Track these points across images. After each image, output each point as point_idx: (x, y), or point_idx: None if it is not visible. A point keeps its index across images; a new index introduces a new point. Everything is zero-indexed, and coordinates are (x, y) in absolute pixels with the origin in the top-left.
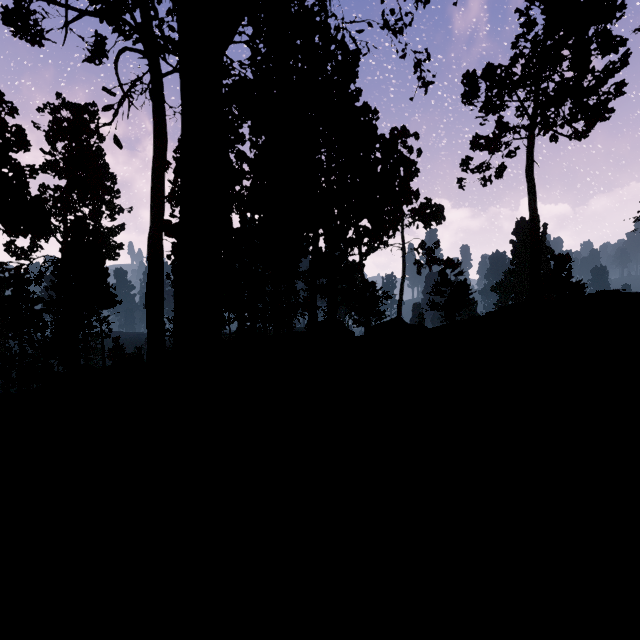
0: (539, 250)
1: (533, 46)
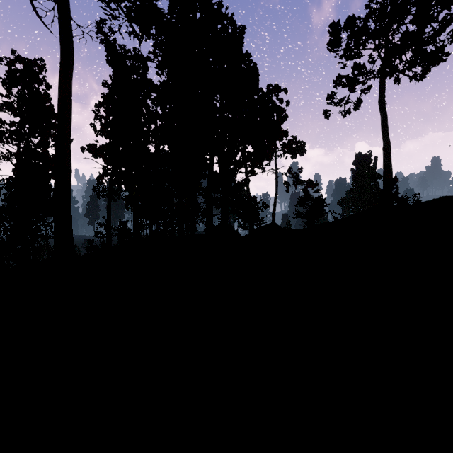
0: (390, 165)
1: (382, 7)
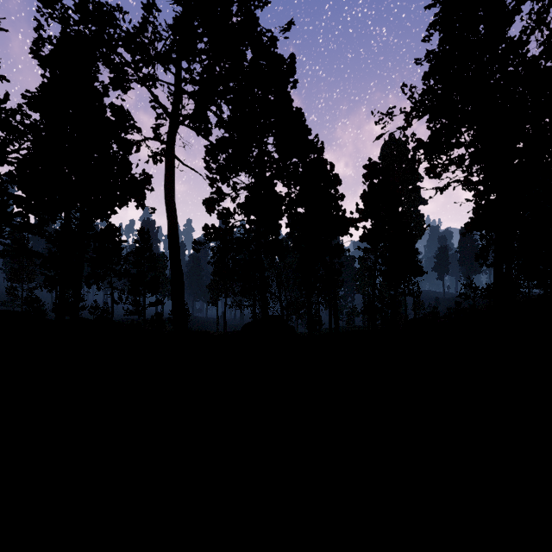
0: None
1: None
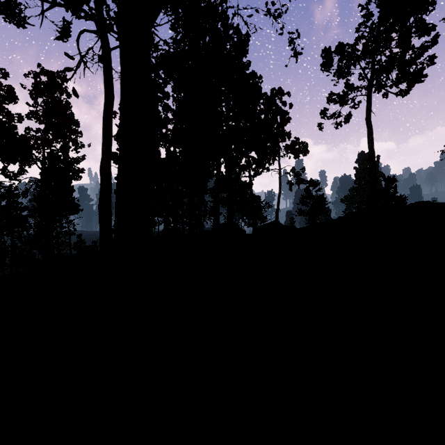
0: (375, 173)
1: (371, 30)
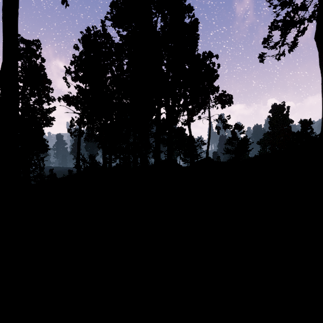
0: None
1: None
